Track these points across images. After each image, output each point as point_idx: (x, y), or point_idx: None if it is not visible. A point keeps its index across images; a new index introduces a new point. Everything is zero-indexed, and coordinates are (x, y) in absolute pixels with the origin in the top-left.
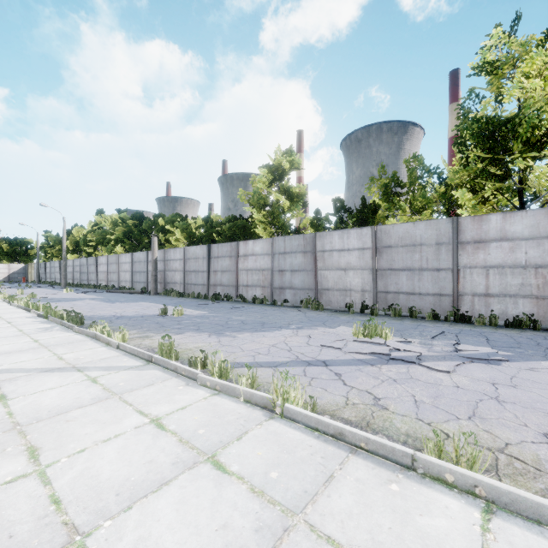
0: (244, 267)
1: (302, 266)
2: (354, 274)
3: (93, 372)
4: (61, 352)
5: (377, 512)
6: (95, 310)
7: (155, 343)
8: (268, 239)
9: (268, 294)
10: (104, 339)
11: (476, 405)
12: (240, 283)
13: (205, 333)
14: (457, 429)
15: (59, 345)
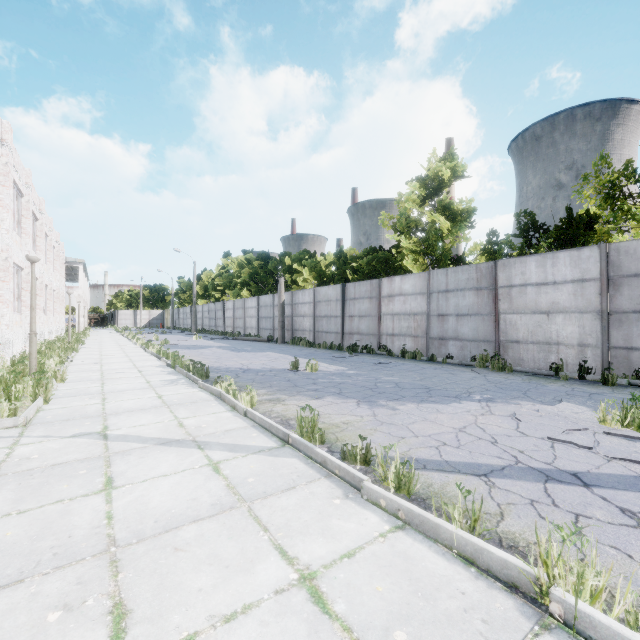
0: (388, 311)
1: (474, 309)
2: (565, 319)
3: (216, 453)
4: (182, 415)
5: None
6: (221, 360)
7: (289, 411)
8: (422, 273)
9: (422, 347)
10: (229, 401)
11: None
12: (383, 332)
13: (351, 400)
14: None
15: (182, 405)
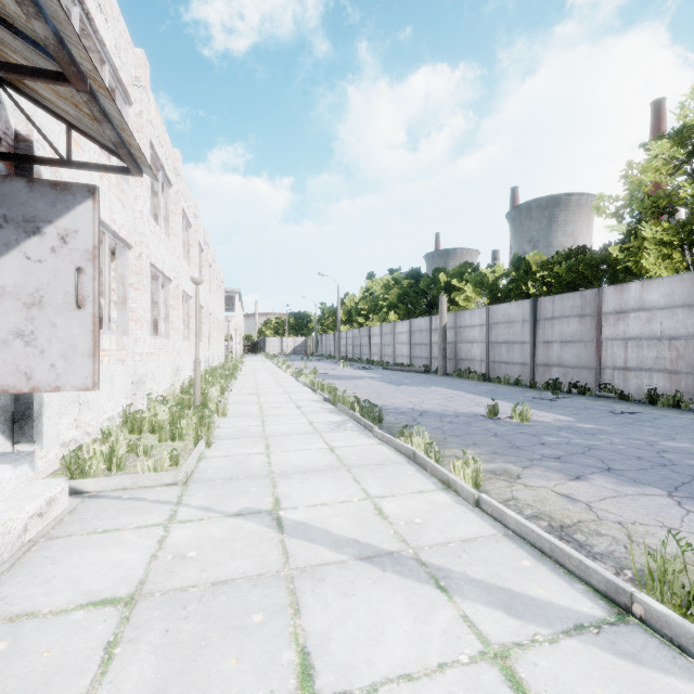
0: (616, 334)
1: None
2: None
3: (480, 612)
4: (374, 489)
5: None
6: (383, 396)
7: (549, 505)
8: (687, 274)
9: (688, 389)
10: (434, 470)
11: None
12: (605, 364)
13: (652, 489)
14: None
15: (365, 467)
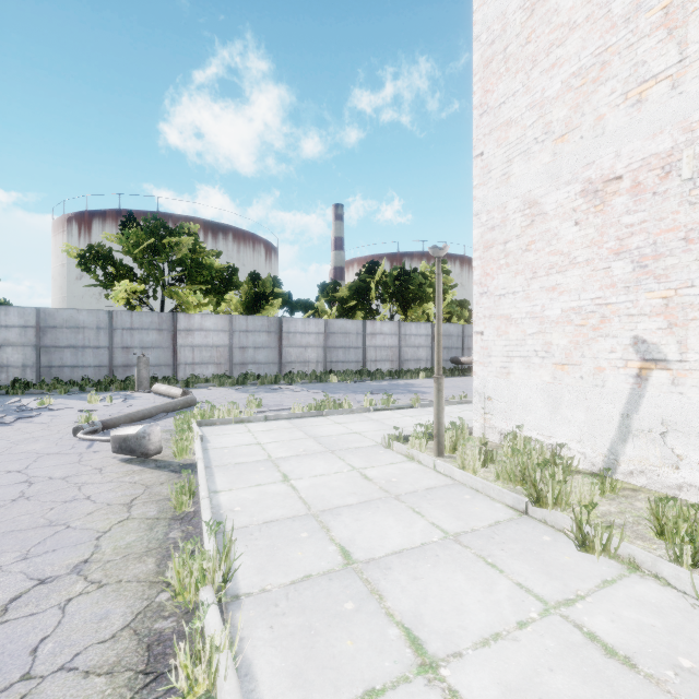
0: None
1: None
2: None
3: None
4: None
5: (268, 504)
6: None
7: None
8: None
9: None
10: None
11: (4, 532)
12: None
13: None
14: (103, 520)
15: None
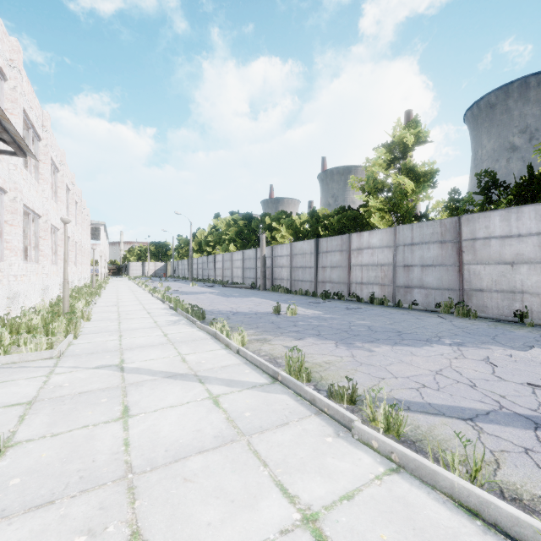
0: (357, 262)
1: (438, 260)
2: (530, 270)
3: (215, 387)
4: (184, 351)
5: None
6: (214, 304)
7: (275, 350)
8: (388, 228)
9: (389, 294)
10: (223, 340)
11: None
12: (352, 280)
13: (330, 341)
14: None
15: (183, 342)
